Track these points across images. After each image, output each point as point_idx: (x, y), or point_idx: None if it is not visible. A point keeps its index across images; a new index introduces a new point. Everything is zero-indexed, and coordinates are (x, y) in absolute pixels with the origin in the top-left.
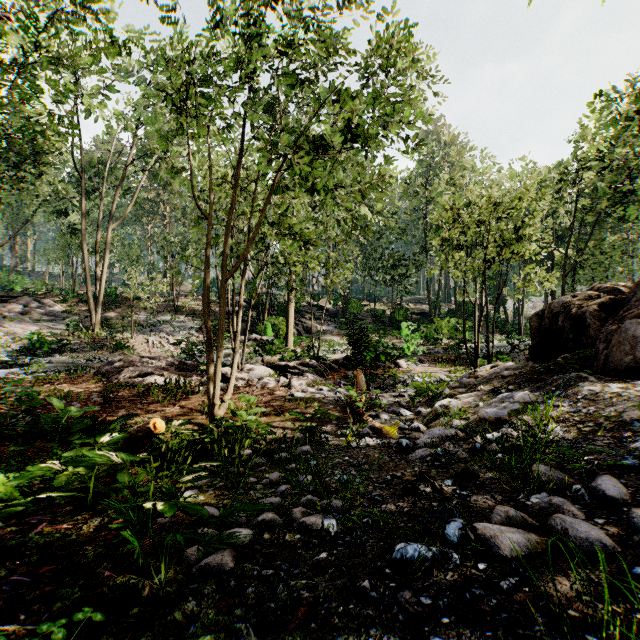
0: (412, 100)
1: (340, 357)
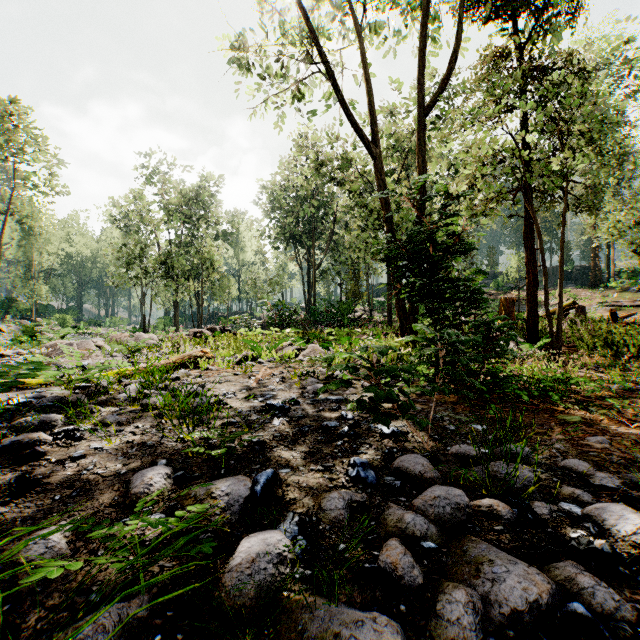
0: None
1: None
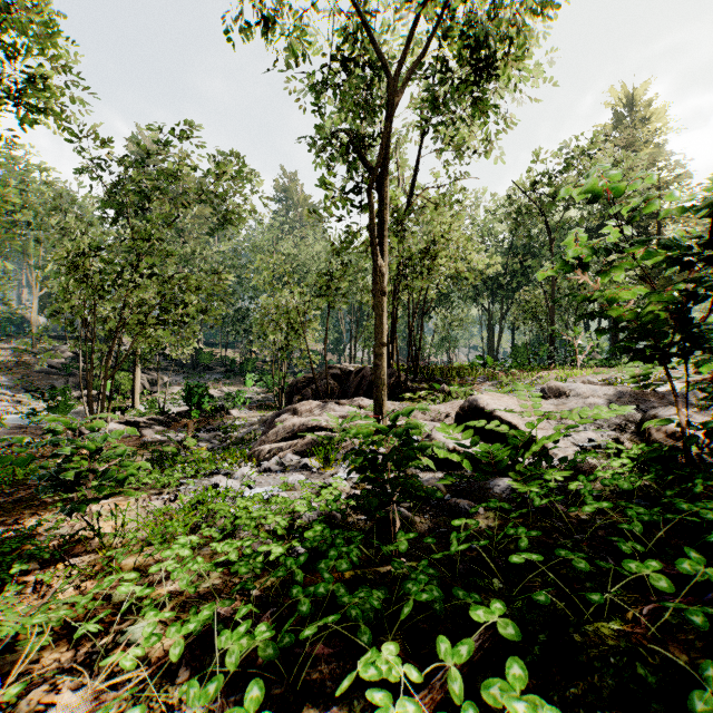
0: (241, 220)
1: (184, 410)
